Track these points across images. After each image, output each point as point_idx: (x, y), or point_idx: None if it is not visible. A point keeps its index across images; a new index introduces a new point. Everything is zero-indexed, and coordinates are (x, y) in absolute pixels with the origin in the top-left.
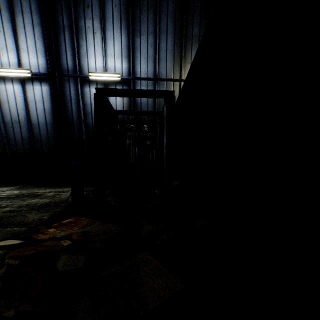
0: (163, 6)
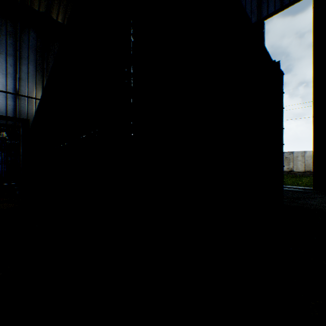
0: (25, 38)
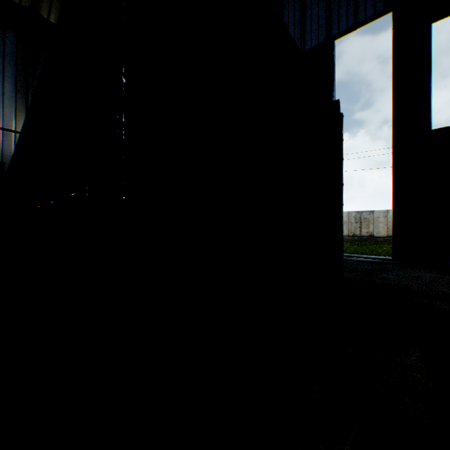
0: None
